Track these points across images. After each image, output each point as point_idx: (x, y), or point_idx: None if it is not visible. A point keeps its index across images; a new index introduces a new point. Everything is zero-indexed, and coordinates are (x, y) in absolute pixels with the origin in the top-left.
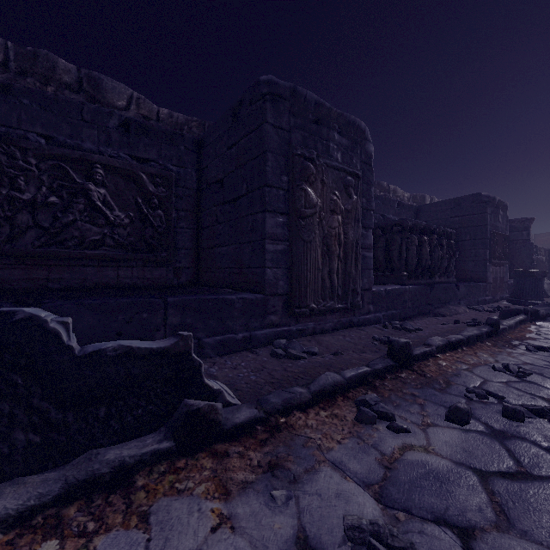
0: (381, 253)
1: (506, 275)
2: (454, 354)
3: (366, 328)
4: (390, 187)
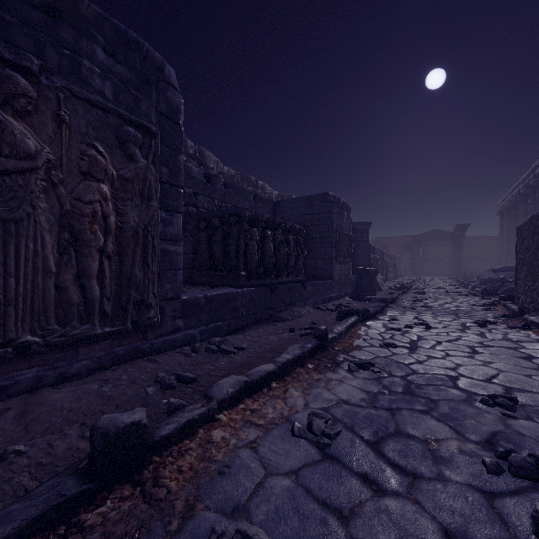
0: (218, 248)
1: (350, 272)
2: (251, 403)
3: (164, 356)
4: (259, 183)
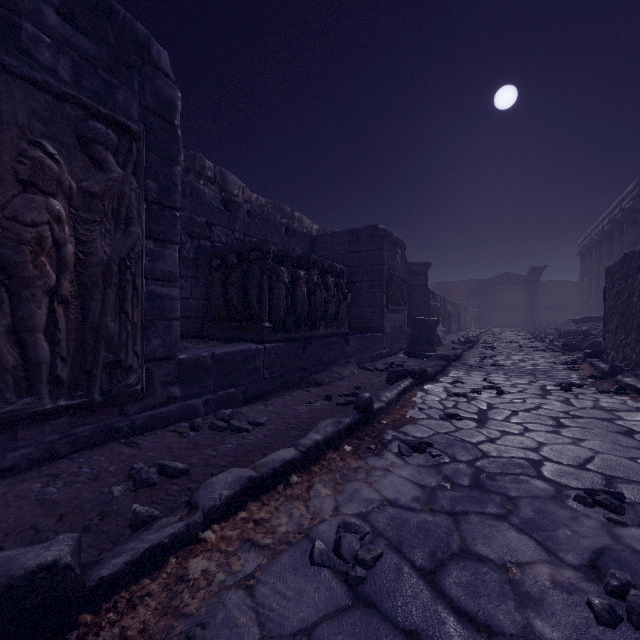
0: (235, 293)
1: (405, 323)
2: (258, 509)
3: (149, 437)
4: (295, 215)
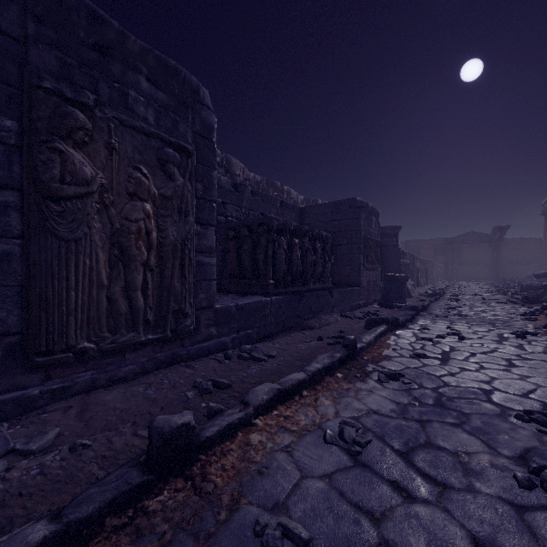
0: (247, 257)
1: (378, 278)
2: (284, 410)
3: (199, 362)
4: (284, 188)
